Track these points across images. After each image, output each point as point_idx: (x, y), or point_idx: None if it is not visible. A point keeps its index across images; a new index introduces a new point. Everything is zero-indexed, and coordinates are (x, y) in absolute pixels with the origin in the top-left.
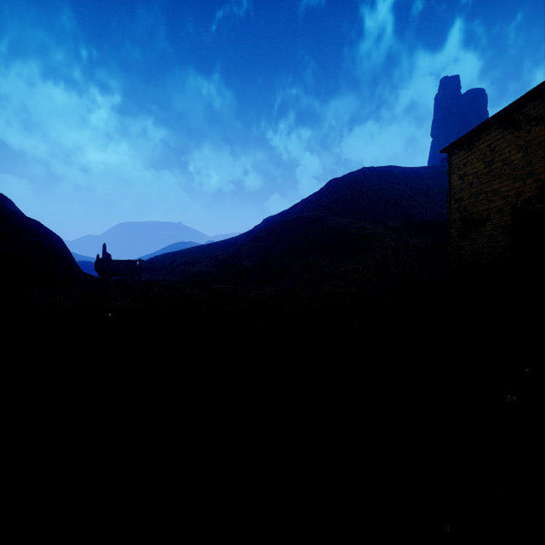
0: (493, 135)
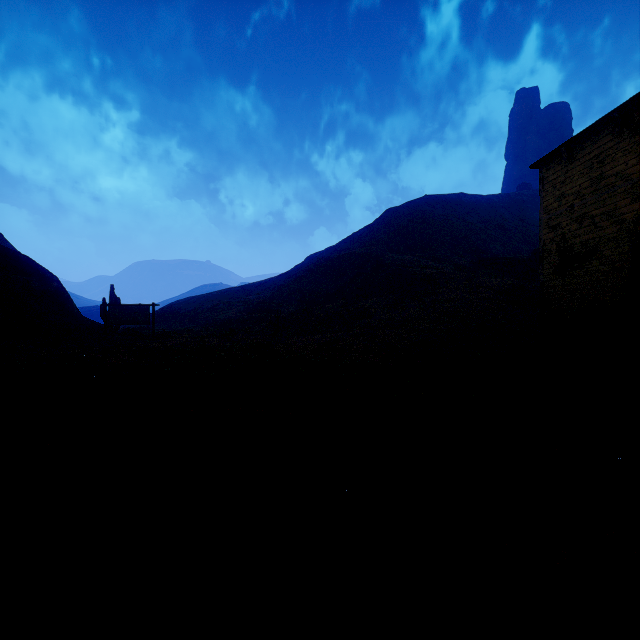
0: (602, 143)
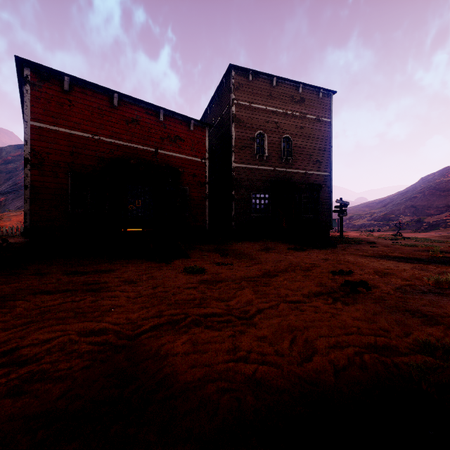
0: None
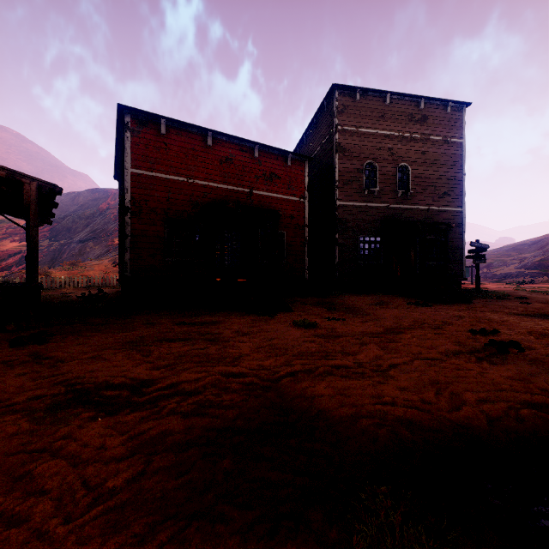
0: None
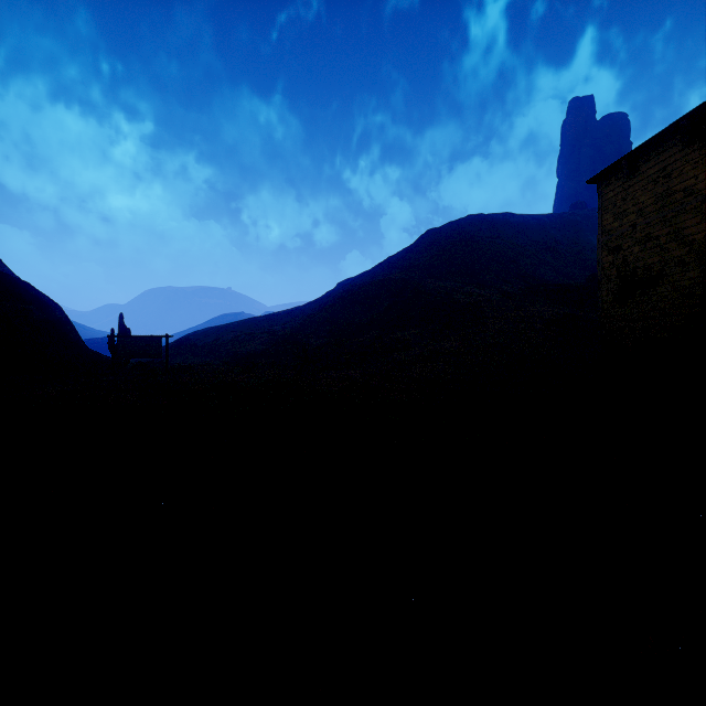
0: (669, 155)
